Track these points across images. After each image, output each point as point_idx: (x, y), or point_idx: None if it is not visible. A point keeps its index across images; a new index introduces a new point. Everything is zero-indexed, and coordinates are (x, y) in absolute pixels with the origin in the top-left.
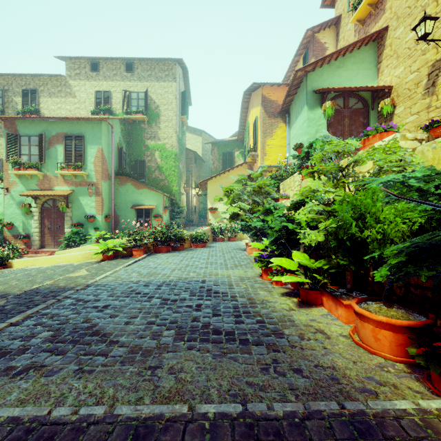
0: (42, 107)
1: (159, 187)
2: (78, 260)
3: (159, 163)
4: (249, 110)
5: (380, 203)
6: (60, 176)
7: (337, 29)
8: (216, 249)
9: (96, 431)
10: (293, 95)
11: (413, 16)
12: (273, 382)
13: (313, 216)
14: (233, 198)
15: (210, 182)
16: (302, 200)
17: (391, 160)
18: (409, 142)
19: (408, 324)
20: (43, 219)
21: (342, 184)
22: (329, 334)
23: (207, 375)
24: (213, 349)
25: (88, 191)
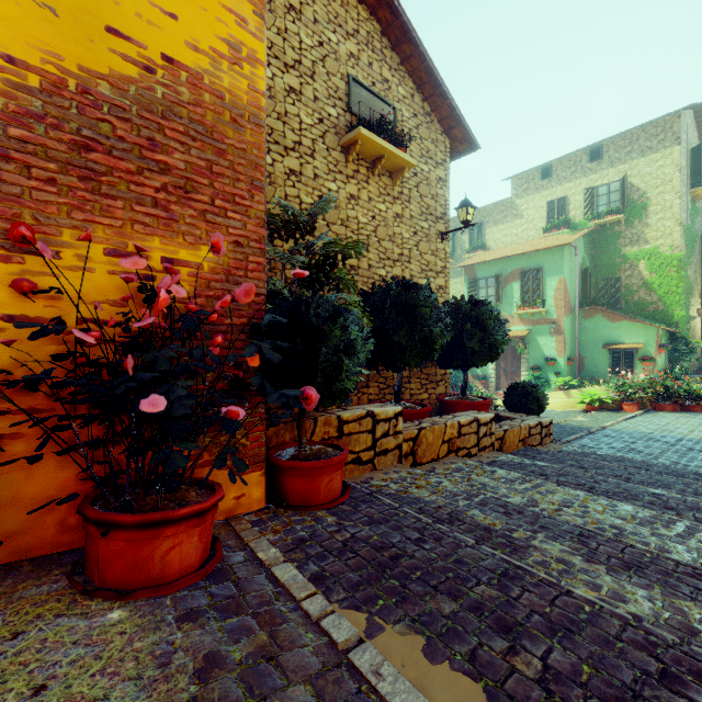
0: (487, 239)
1: (646, 313)
2: (557, 407)
3: (646, 278)
4: None
5: None
6: (516, 315)
7: None
8: None
9: (675, 469)
10: None
11: None
12: None
13: None
14: None
15: None
16: None
17: None
18: None
19: None
20: (499, 361)
21: None
22: None
23: None
24: None
25: (550, 331)
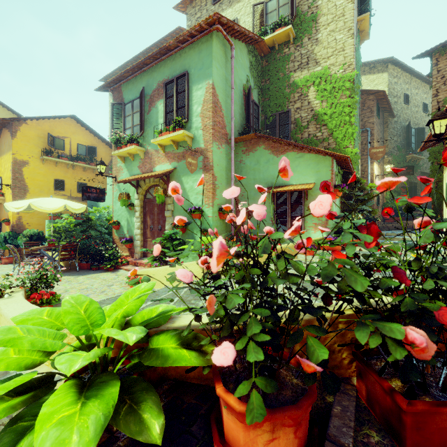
0: None
1: None
2: None
3: (316, 109)
4: None
5: None
6: (158, 147)
7: None
8: None
9: None
10: None
11: None
12: None
13: None
14: None
15: None
16: None
17: None
18: None
19: None
20: (145, 216)
21: None
22: None
23: None
24: None
25: (186, 160)
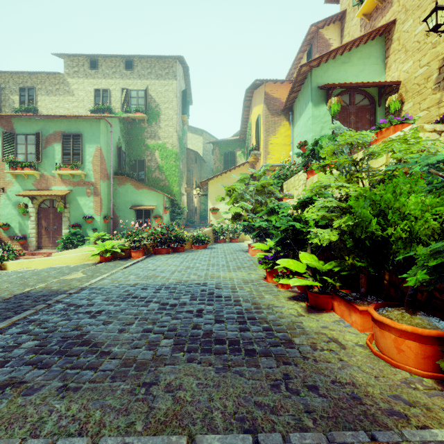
0: (39, 106)
1: (159, 187)
2: (74, 261)
3: (159, 163)
4: (251, 109)
5: (403, 198)
6: (57, 175)
7: (342, 24)
8: (217, 250)
9: None
10: (297, 92)
11: (423, 8)
12: (286, 402)
13: (325, 214)
14: (236, 197)
15: (211, 182)
16: (309, 198)
17: (412, 151)
18: (427, 134)
19: (437, 334)
20: (40, 220)
21: (356, 179)
22: (343, 343)
23: (209, 394)
24: (216, 362)
25: (86, 191)
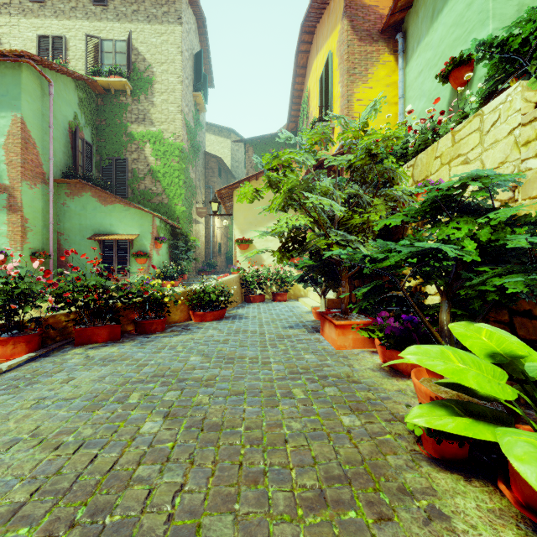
0: None
1: (152, 205)
2: None
3: (152, 165)
4: (308, 69)
5: None
6: None
7: None
8: (245, 324)
9: None
10: None
11: None
12: None
13: None
14: (293, 187)
15: (239, 192)
16: None
17: None
18: None
19: None
20: None
21: None
22: None
23: None
24: None
25: None
